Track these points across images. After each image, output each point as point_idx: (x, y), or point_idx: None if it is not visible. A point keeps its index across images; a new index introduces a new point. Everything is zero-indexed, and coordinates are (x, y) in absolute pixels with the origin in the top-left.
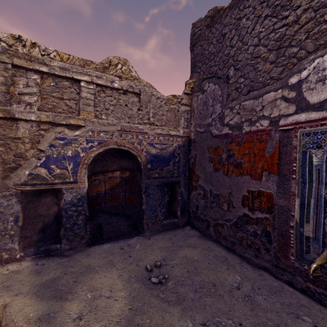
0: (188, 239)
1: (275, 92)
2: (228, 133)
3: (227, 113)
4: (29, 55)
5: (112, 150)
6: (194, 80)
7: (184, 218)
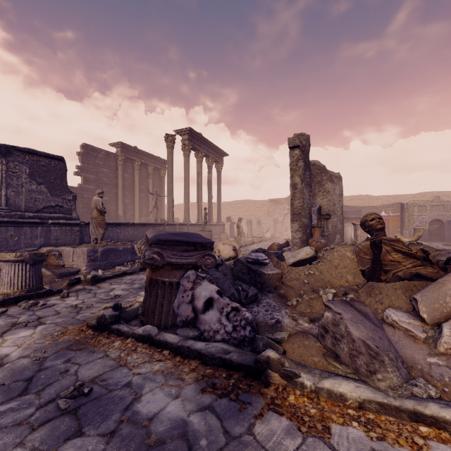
0: None
1: None
2: None
3: None
4: (415, 203)
5: (434, 219)
6: None
7: None
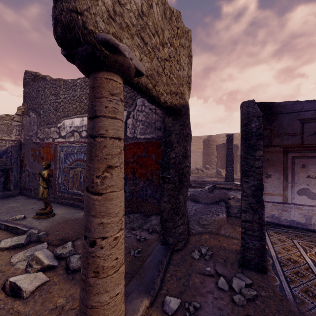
0: (16, 200)
1: (54, 128)
2: (39, 142)
3: (39, 132)
4: None
5: None
6: (25, 107)
7: (17, 191)
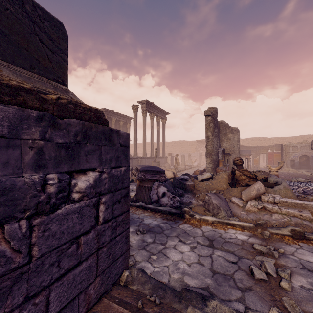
0: None
1: None
2: None
3: None
4: (290, 144)
5: (303, 155)
6: None
7: None
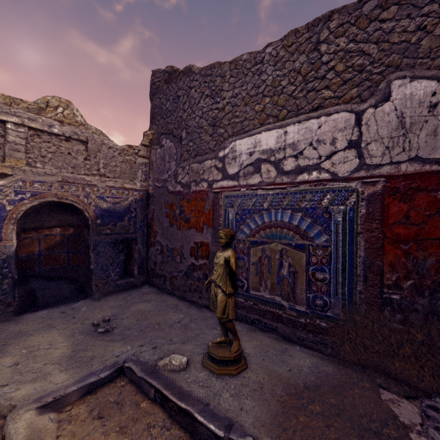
0: (144, 296)
1: (211, 160)
2: (181, 191)
3: (180, 172)
4: None
5: (50, 203)
6: (153, 132)
7: (142, 277)
